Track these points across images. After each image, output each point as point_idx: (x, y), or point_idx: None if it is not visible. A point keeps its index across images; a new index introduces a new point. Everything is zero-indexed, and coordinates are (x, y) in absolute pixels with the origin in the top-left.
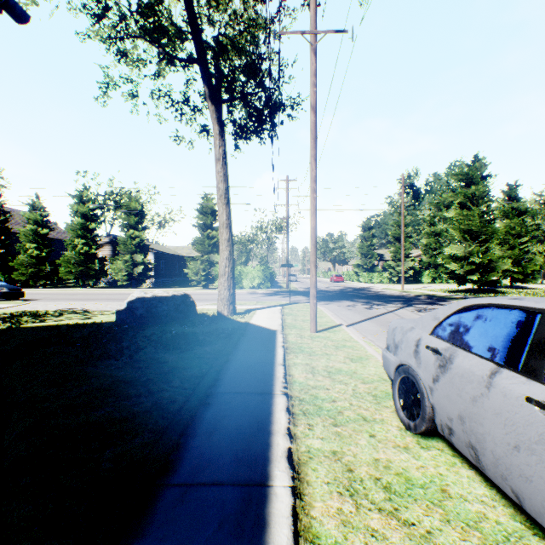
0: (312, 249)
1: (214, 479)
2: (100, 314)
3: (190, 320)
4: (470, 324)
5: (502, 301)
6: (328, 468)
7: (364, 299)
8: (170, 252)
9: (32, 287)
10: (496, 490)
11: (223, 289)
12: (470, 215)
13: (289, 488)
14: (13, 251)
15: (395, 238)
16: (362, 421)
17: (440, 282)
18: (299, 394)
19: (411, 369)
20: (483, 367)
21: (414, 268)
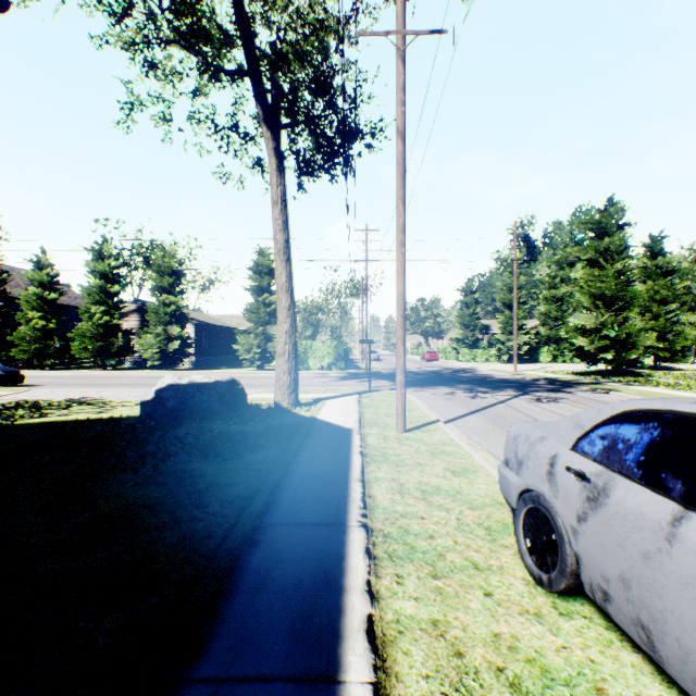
0: (399, 321)
1: (258, 671)
2: (120, 406)
3: (238, 414)
4: (634, 439)
5: (684, 406)
6: (426, 651)
7: (467, 384)
8: (216, 323)
9: (37, 368)
10: (678, 690)
11: (282, 373)
12: (603, 275)
13: (369, 686)
14: (12, 321)
15: (505, 305)
16: (472, 570)
17: (563, 361)
18: (383, 526)
19: (543, 497)
20: (659, 508)
21: (529, 343)
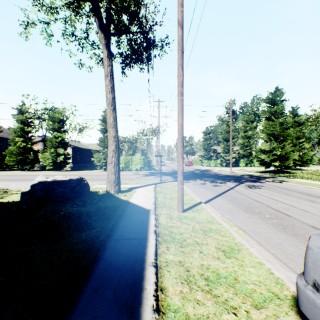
0: (179, 142)
1: None
2: (14, 193)
3: (83, 199)
4: None
5: None
6: None
7: (210, 178)
8: (83, 147)
9: None
10: None
11: (110, 174)
12: (273, 124)
13: None
14: None
15: (224, 139)
16: None
17: (250, 166)
18: None
19: None
20: None
21: (235, 157)
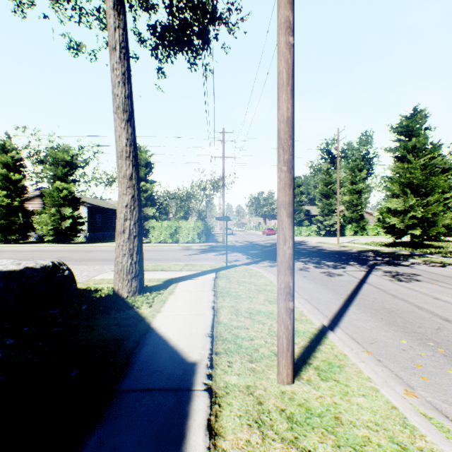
0: (282, 172)
1: None
2: None
3: (50, 314)
4: None
5: None
6: None
7: (310, 257)
8: (107, 206)
9: None
10: None
11: (121, 255)
12: (411, 167)
13: None
14: None
15: (322, 195)
16: None
17: (361, 235)
18: None
19: None
20: None
21: (340, 222)
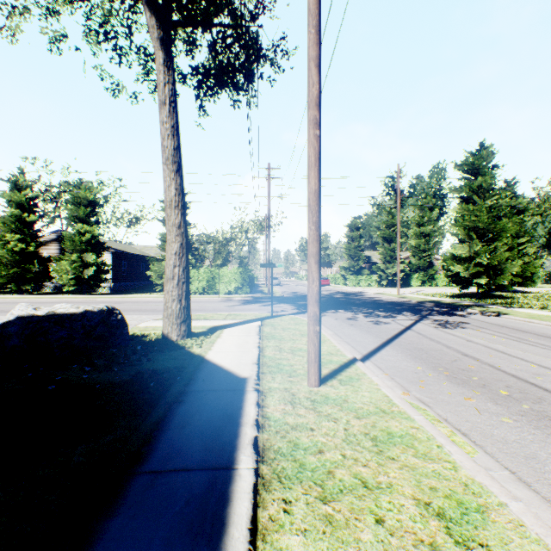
0: (311, 230)
1: None
2: None
3: (110, 352)
4: None
5: None
6: None
7: (363, 307)
8: (134, 252)
9: None
10: None
11: (171, 301)
12: (476, 209)
13: None
14: None
15: (384, 239)
16: None
17: (429, 285)
18: None
19: None
20: None
21: (404, 271)
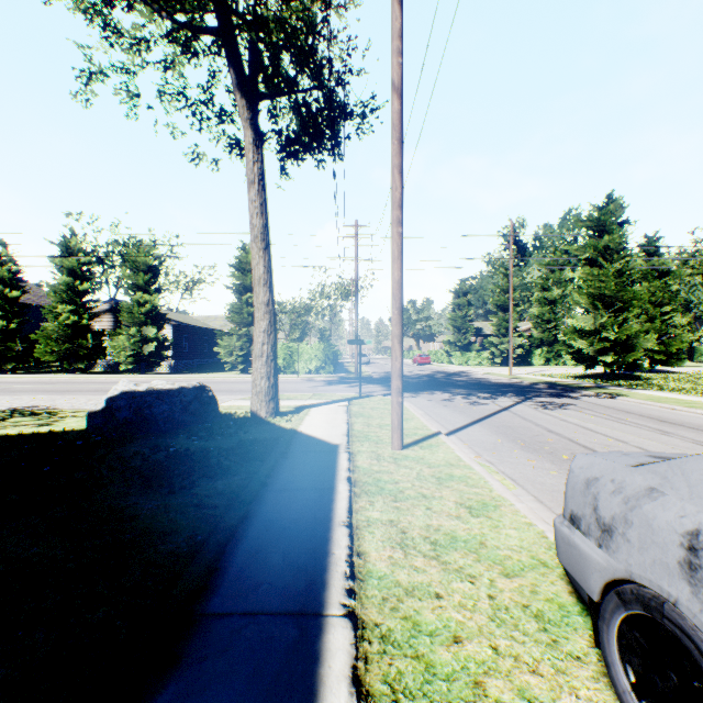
0: (395, 315)
1: None
2: (69, 416)
3: (206, 426)
4: None
5: None
6: None
7: (463, 389)
8: (197, 324)
9: None
10: None
11: (259, 378)
12: (602, 274)
13: None
14: None
15: (498, 307)
16: None
17: (556, 364)
18: (379, 617)
19: (674, 607)
20: None
21: (523, 346)
